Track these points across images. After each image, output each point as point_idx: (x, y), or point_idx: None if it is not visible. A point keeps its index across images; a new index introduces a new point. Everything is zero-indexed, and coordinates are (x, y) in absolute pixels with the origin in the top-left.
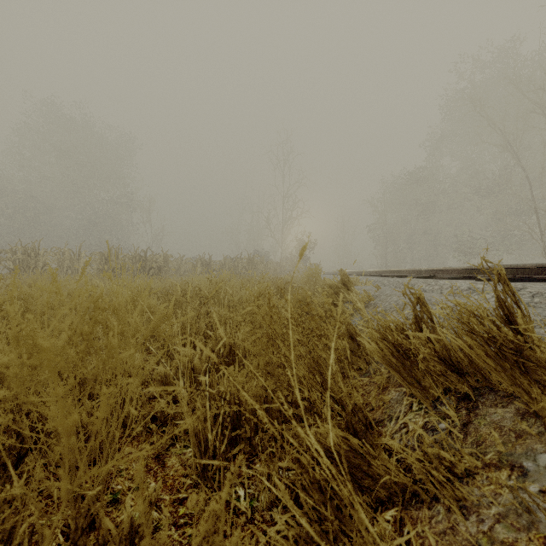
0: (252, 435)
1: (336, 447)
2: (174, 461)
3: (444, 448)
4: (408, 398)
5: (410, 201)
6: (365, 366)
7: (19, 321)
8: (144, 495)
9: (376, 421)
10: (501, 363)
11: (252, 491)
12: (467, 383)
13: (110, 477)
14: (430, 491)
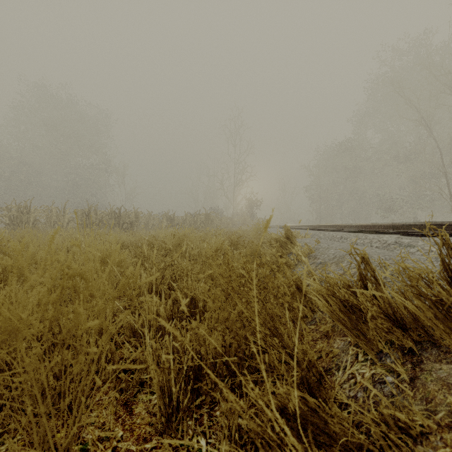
0: (212, 387)
1: (294, 406)
2: (141, 409)
3: (398, 408)
4: (353, 348)
5: (340, 167)
6: (311, 314)
7: (4, 275)
8: (112, 445)
9: (325, 369)
10: (449, 325)
11: (213, 441)
12: (410, 337)
13: (81, 425)
14: (385, 451)
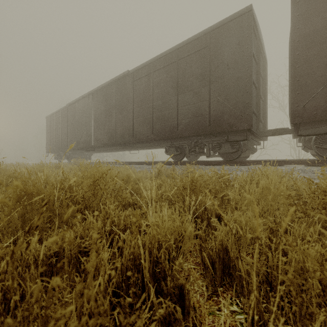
0: None
1: None
2: None
3: None
4: None
5: None
6: None
7: None
8: None
9: None
10: None
11: None
12: None
13: None
14: None
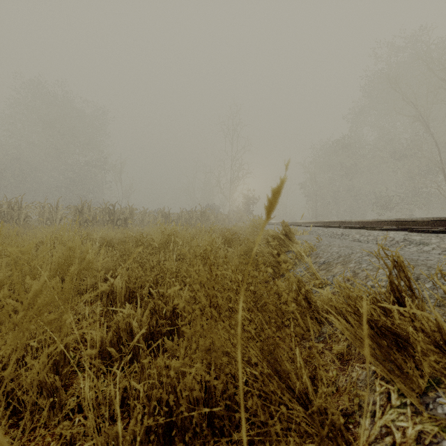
0: None
1: None
2: None
3: None
4: (381, 383)
5: (336, 164)
6: (318, 327)
7: None
8: None
9: (344, 412)
10: None
11: None
12: None
13: None
14: None
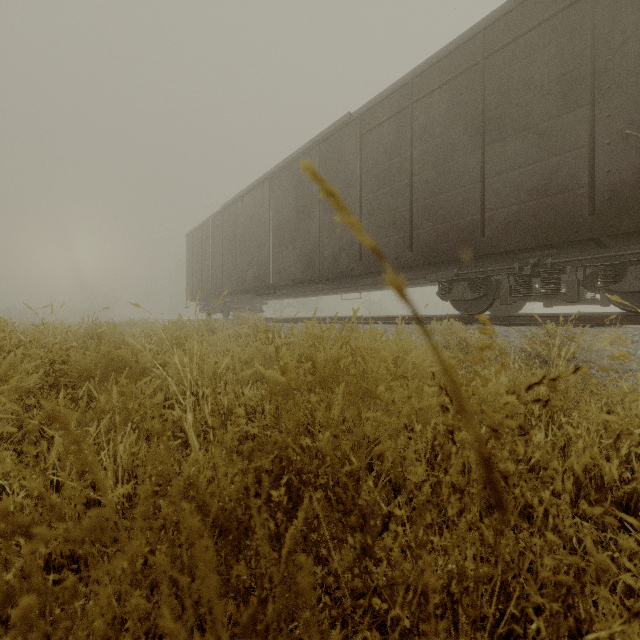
0: None
1: None
2: None
3: None
4: None
5: None
6: None
7: None
8: None
9: None
10: None
11: None
12: None
13: None
14: None
